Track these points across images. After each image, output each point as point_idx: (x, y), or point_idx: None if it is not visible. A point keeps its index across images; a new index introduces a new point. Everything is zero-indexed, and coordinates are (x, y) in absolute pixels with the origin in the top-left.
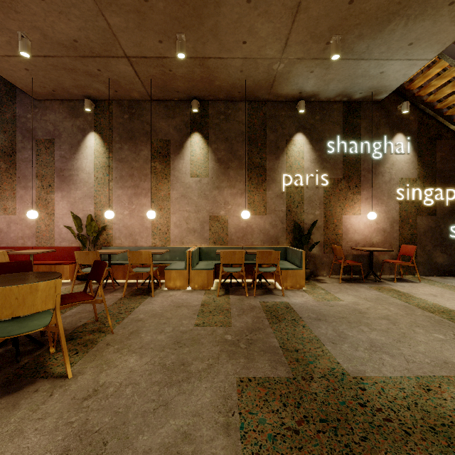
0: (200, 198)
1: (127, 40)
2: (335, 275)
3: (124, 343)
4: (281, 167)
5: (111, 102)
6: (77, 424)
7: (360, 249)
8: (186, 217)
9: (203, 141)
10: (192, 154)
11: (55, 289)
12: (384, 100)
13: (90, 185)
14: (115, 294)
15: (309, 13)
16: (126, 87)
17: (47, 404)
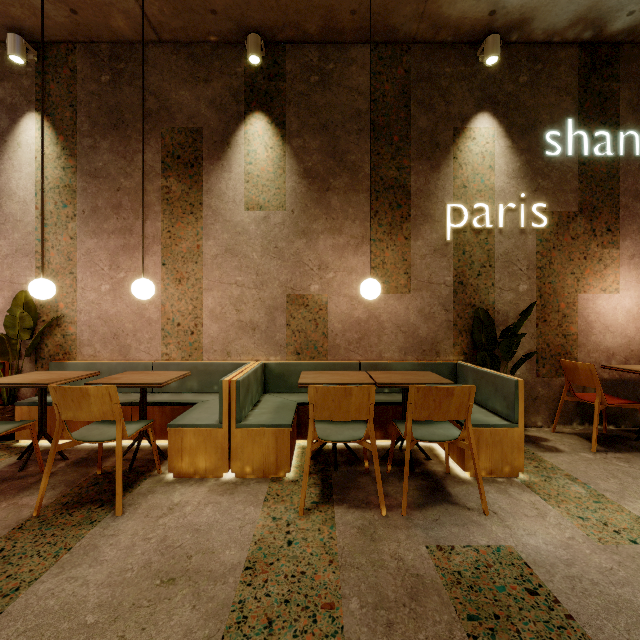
0: (267, 256)
1: None
2: (563, 425)
3: None
4: (444, 188)
5: (74, 48)
6: None
7: (632, 369)
8: (236, 298)
9: (273, 130)
10: (248, 160)
11: None
12: None
13: (27, 229)
14: (23, 501)
15: None
16: None
17: None
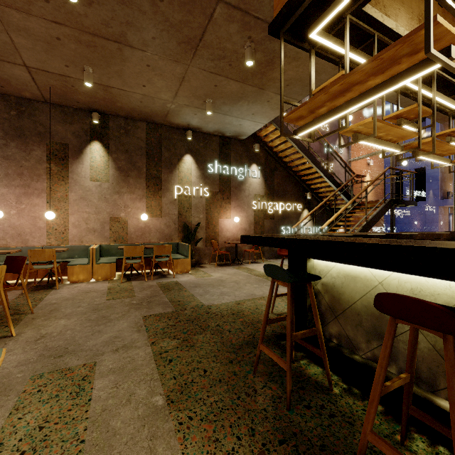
0: (101, 201)
1: (30, 55)
2: (214, 262)
3: (49, 316)
4: (174, 179)
5: None
6: (41, 347)
7: (229, 242)
8: (86, 218)
9: (104, 149)
10: (92, 160)
11: (1, 273)
12: (245, 140)
13: None
14: (12, 292)
15: (191, 83)
16: (17, 86)
17: (7, 347)
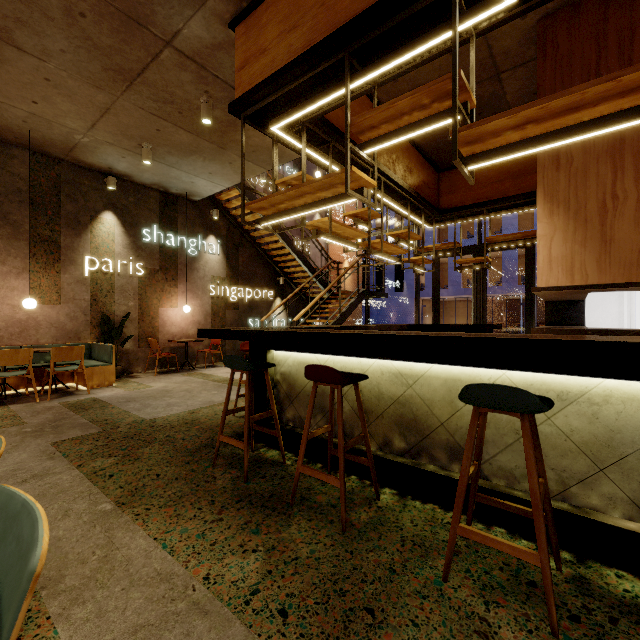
0: None
1: None
2: (152, 370)
3: None
4: (84, 247)
5: None
6: None
7: (176, 341)
8: None
9: None
10: None
11: None
12: (199, 201)
13: None
14: None
15: (120, 118)
16: None
17: None
